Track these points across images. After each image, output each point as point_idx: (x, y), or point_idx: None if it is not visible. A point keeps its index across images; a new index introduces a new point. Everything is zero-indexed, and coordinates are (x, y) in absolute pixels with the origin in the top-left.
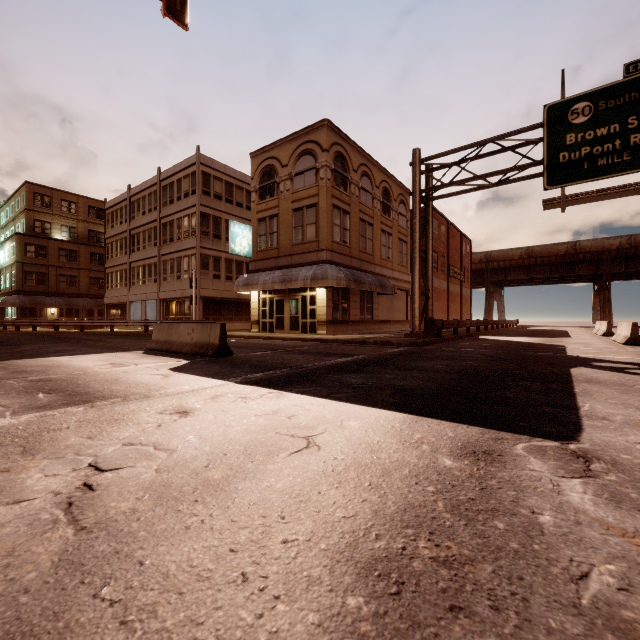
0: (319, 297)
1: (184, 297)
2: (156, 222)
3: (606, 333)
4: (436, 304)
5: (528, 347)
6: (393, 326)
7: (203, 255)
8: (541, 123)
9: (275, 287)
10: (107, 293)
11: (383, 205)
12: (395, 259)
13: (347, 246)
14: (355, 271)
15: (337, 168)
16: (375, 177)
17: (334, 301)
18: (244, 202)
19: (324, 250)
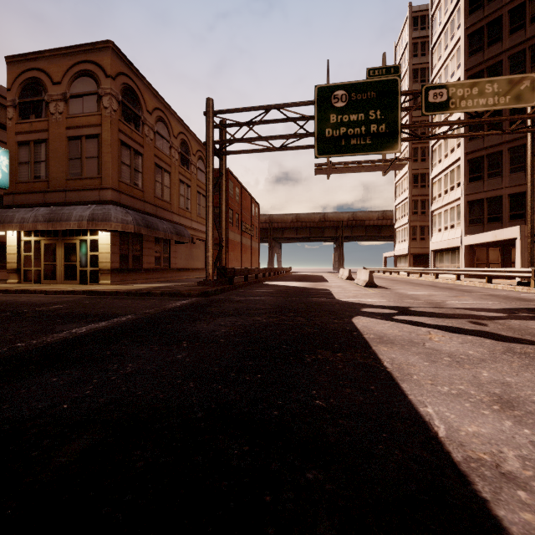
0: (102, 242)
1: None
2: None
3: (348, 277)
4: (232, 254)
5: (305, 292)
6: (192, 273)
7: None
8: (313, 101)
9: (38, 227)
10: None
11: (182, 156)
12: (194, 210)
13: (139, 189)
14: (148, 216)
15: (126, 102)
16: (173, 126)
17: (122, 247)
18: None
19: (108, 189)
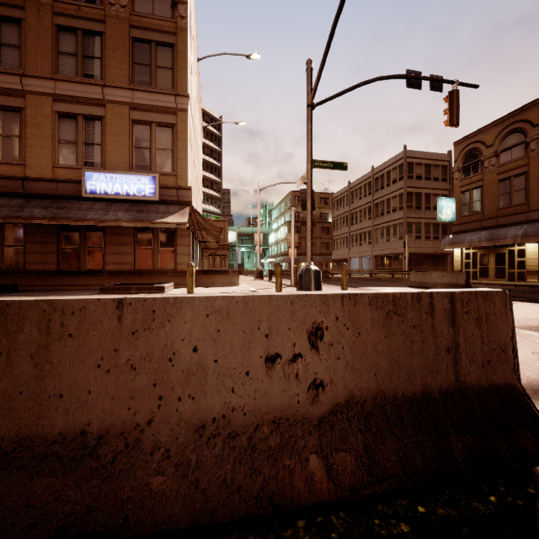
0: (529, 251)
1: (393, 254)
2: (370, 203)
3: None
4: None
5: None
6: None
7: (408, 223)
8: None
9: (481, 244)
10: (333, 252)
11: None
12: None
13: None
14: None
15: None
16: None
17: None
18: (440, 176)
19: (535, 211)
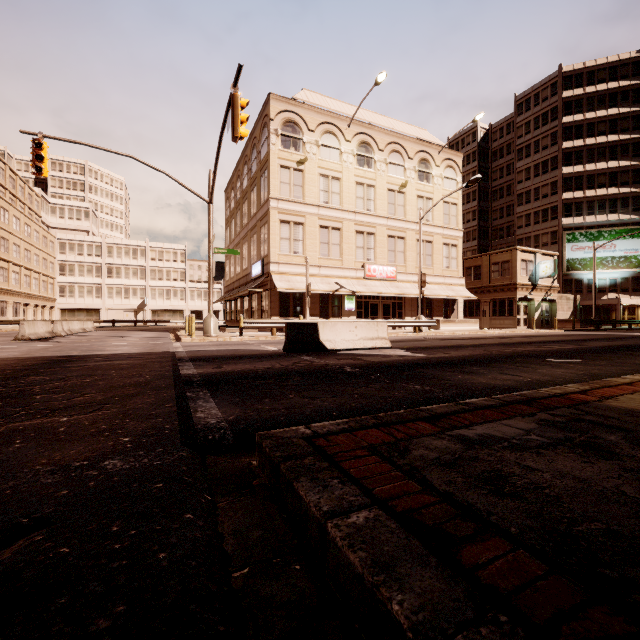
0: None
1: None
2: None
3: None
4: None
5: None
6: None
7: None
8: None
9: None
10: None
11: None
12: None
13: None
14: None
15: None
16: None
17: None
18: None
19: None
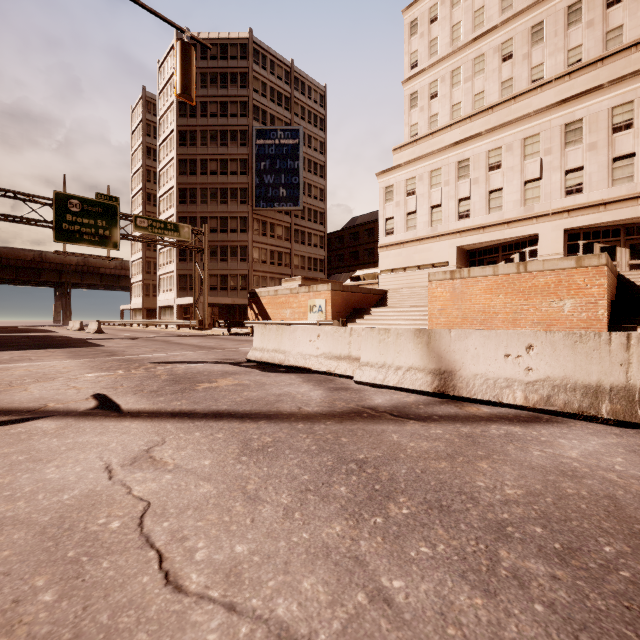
0: None
1: None
2: None
3: (80, 329)
4: None
5: (47, 337)
6: None
7: None
8: (51, 199)
9: None
10: None
11: None
12: None
13: None
14: None
15: None
16: None
17: None
18: None
19: None
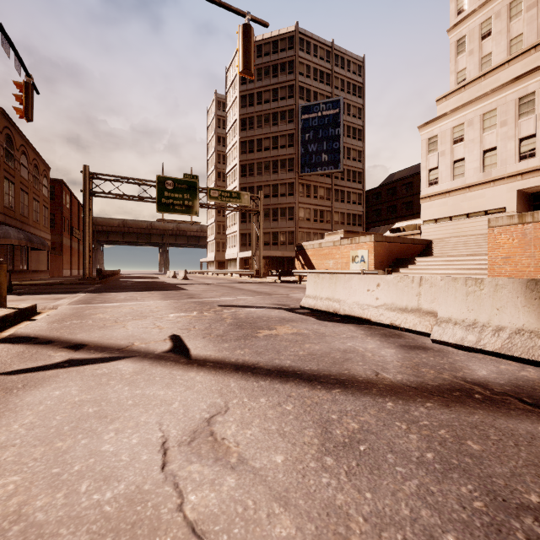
0: None
1: None
2: None
3: (174, 276)
4: (64, 257)
5: (152, 282)
6: (40, 275)
7: None
8: (155, 181)
9: None
10: None
11: (34, 178)
12: (41, 221)
13: (13, 210)
14: (26, 232)
15: (7, 147)
16: (30, 155)
17: (4, 255)
18: None
19: None
